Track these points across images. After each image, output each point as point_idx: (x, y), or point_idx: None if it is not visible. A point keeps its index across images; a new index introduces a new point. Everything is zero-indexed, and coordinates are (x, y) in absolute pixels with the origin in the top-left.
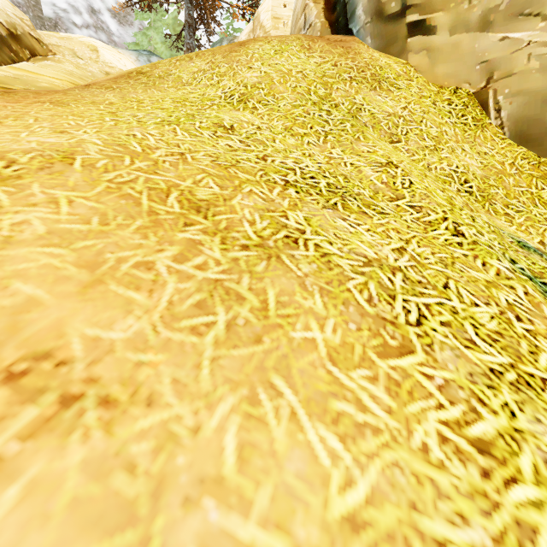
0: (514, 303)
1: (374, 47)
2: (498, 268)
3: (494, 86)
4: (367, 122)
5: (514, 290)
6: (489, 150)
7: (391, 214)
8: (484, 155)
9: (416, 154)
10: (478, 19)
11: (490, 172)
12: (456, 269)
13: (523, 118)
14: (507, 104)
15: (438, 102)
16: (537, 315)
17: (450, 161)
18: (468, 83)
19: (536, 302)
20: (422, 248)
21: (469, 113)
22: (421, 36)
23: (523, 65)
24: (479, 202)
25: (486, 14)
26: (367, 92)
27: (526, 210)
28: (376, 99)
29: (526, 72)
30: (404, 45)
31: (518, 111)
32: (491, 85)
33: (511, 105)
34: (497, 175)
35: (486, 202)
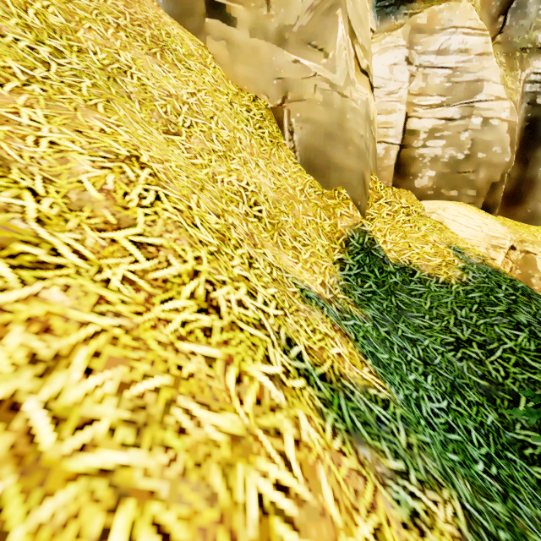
0: (273, 502)
1: (167, 10)
2: (262, 385)
3: (288, 107)
4: (132, 93)
5: (280, 439)
6: (283, 172)
7: (70, 268)
8: (278, 175)
9: (200, 156)
10: (275, 31)
11: (282, 195)
12: (169, 430)
13: (311, 146)
14: (298, 128)
15: (236, 105)
16: (310, 518)
17: (241, 175)
18: (267, 95)
19: (311, 462)
20: (97, 375)
21: (266, 127)
22: (221, 22)
23: (311, 94)
24: (268, 232)
25: (282, 29)
26: (142, 54)
27: (312, 244)
28: (153, 68)
29: (313, 101)
30: (202, 24)
31: (307, 138)
32: (286, 104)
33: (302, 130)
34: (289, 200)
35: (276, 232)
